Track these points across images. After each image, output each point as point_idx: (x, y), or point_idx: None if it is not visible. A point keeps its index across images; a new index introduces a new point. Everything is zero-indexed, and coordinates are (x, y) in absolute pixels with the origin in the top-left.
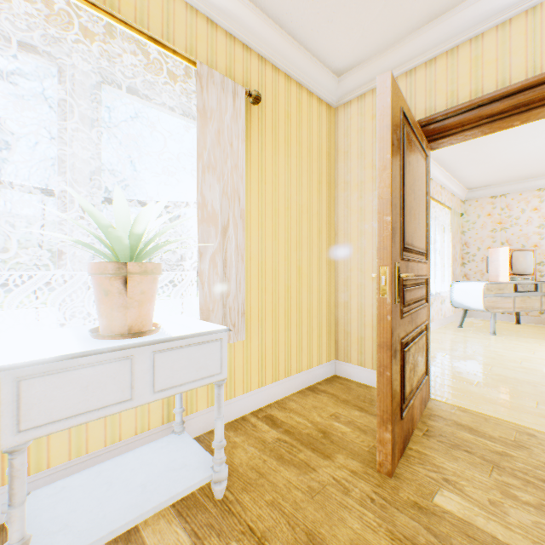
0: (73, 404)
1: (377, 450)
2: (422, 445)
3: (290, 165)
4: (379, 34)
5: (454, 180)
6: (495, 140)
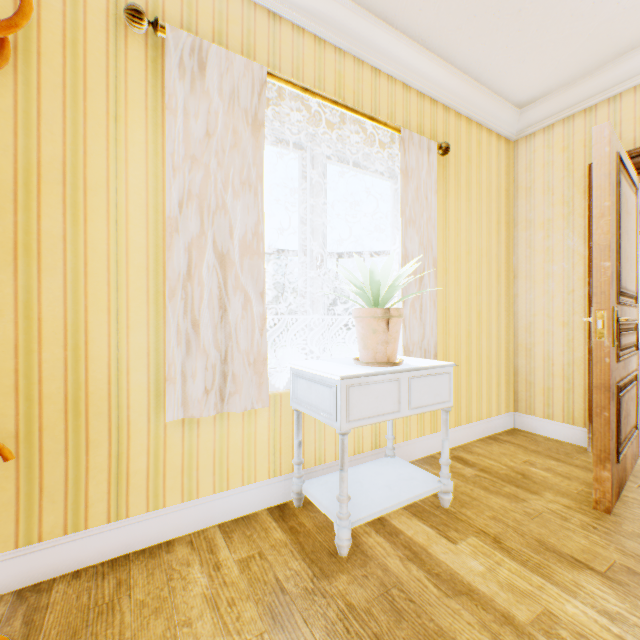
0: (371, 408)
1: (592, 488)
2: (639, 495)
3: (470, 209)
4: (576, 64)
5: None
6: None
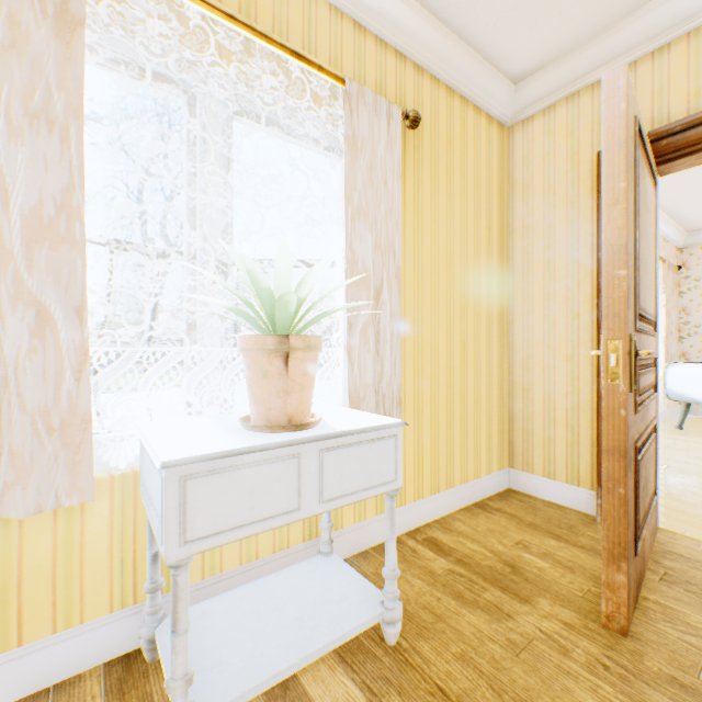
0: (238, 511)
1: (603, 596)
2: (663, 595)
3: (453, 207)
4: (582, 19)
5: (668, 219)
6: None
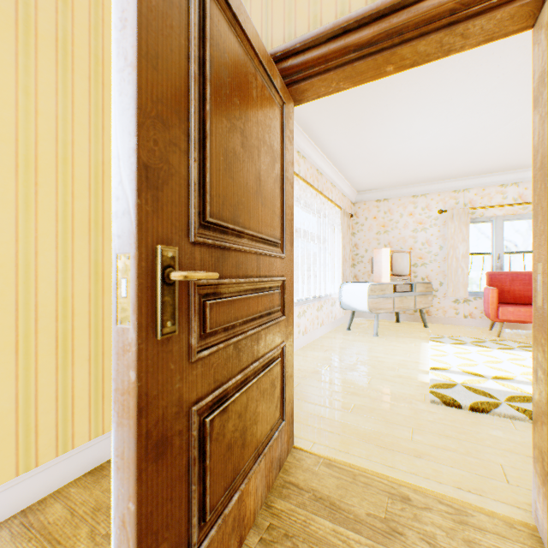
0: None
1: None
2: None
3: (73, 88)
4: None
5: (344, 179)
6: (377, 135)
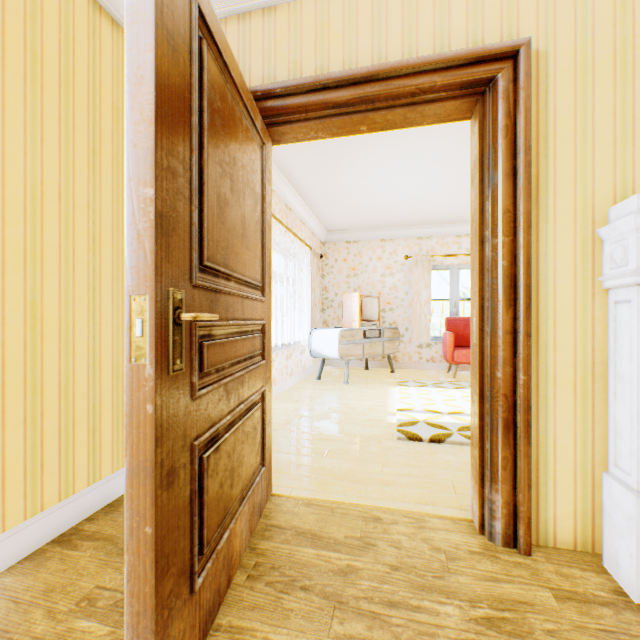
0: None
1: None
2: (241, 608)
3: (4, 88)
4: None
5: (314, 217)
6: (348, 176)
